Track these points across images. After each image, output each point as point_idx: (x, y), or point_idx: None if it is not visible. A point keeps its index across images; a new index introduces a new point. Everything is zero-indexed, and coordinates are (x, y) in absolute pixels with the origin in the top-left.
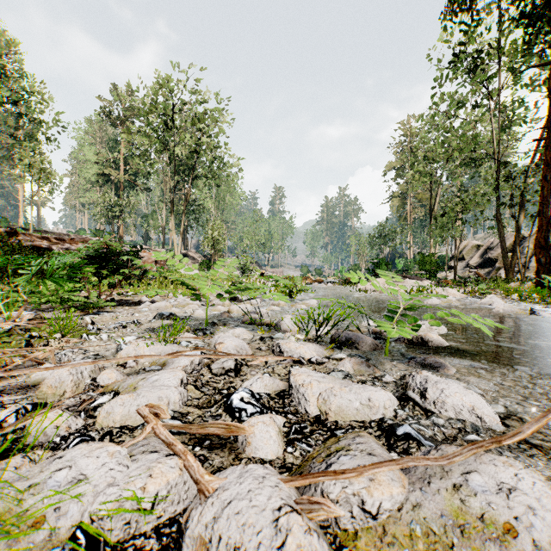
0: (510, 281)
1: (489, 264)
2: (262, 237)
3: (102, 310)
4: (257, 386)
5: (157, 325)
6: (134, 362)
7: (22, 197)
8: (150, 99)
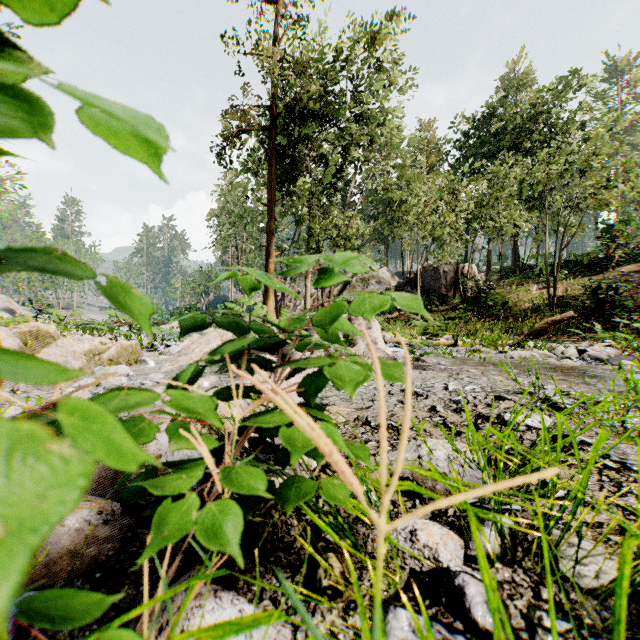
0: None
1: None
2: None
3: None
4: None
5: None
6: None
7: None
8: None
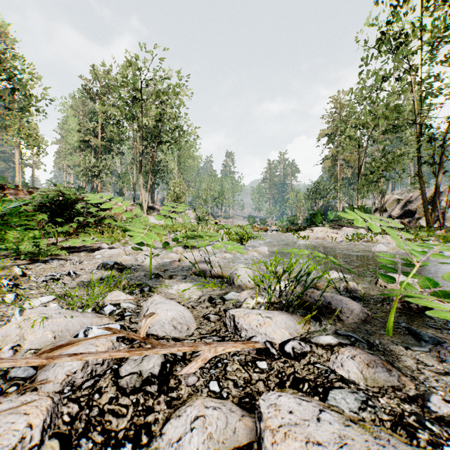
0: (433, 229)
1: (409, 215)
2: (216, 193)
3: (56, 257)
4: (192, 448)
5: (96, 276)
6: (12, 349)
7: (18, 160)
8: (121, 76)
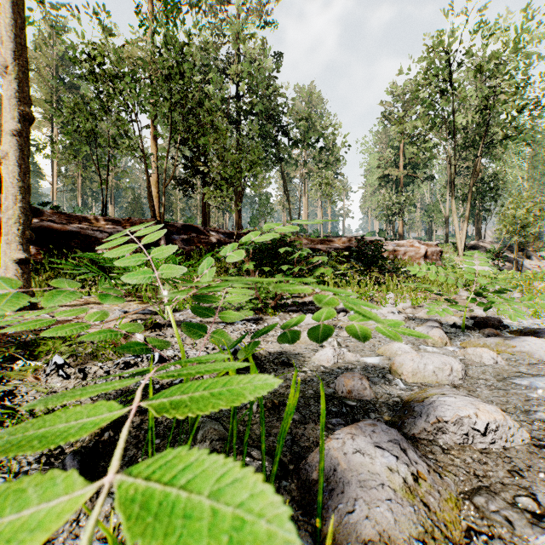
0: None
1: None
2: None
3: (261, 316)
4: None
5: None
6: None
7: (329, 212)
8: (422, 74)
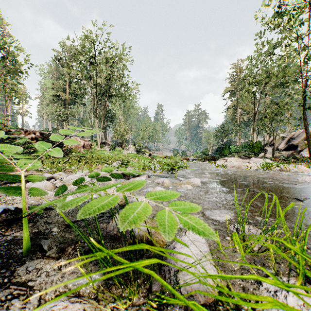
0: None
1: (292, 148)
2: (150, 132)
3: None
4: None
5: None
6: None
7: (10, 109)
8: (81, 47)
